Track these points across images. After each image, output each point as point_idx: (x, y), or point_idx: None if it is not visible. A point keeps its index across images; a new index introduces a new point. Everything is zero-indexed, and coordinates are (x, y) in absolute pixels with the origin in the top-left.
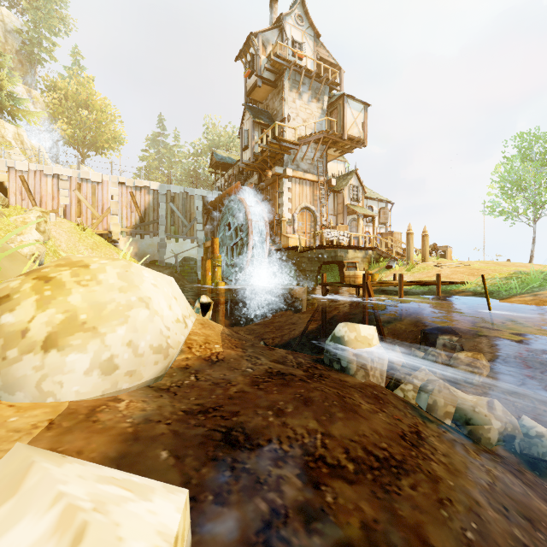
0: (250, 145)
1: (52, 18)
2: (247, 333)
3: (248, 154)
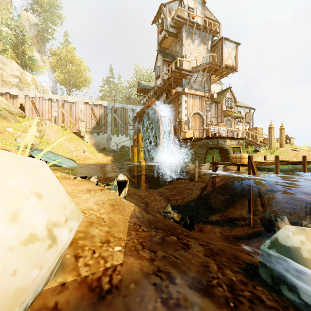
0: (161, 75)
1: (53, 16)
2: (159, 195)
3: (159, 81)
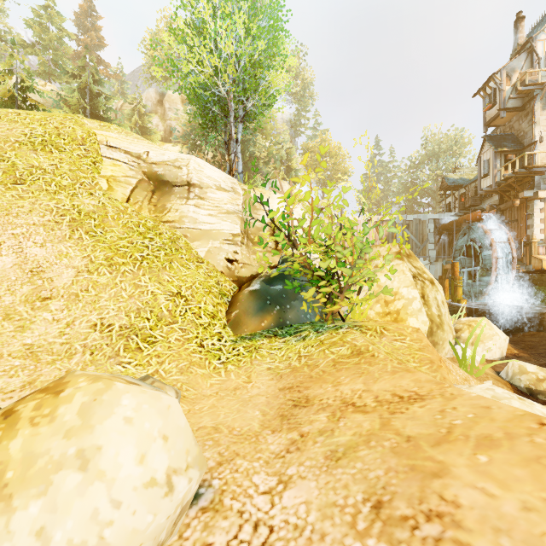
0: (491, 174)
1: (307, 101)
2: None
3: (488, 181)
